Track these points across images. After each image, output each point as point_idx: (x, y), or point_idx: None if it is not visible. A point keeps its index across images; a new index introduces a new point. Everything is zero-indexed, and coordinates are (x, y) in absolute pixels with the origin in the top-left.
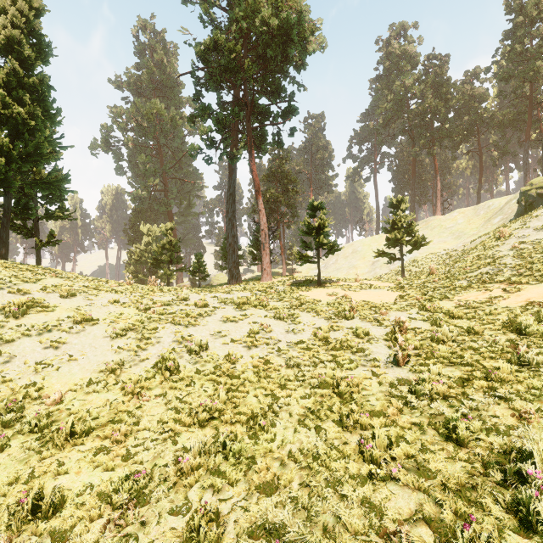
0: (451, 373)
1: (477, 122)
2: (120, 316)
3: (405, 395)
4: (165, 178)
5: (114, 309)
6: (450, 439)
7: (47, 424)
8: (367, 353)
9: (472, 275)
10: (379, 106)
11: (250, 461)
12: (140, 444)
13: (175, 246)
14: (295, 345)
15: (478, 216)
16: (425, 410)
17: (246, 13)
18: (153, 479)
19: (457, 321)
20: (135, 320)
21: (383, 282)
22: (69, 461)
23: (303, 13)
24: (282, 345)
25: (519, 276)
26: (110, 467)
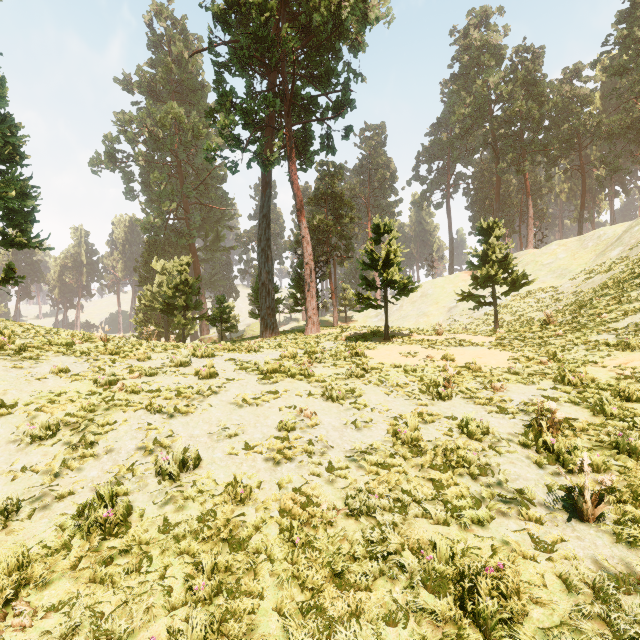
0: None
1: (579, 131)
2: (58, 397)
3: None
4: (187, 203)
5: (55, 383)
6: None
7: None
8: (502, 479)
9: (617, 326)
10: (455, 112)
11: None
12: None
13: (192, 287)
14: (360, 456)
15: (586, 249)
16: None
17: None
18: None
19: (638, 406)
20: (80, 405)
21: (477, 335)
22: None
23: None
24: (336, 456)
25: None
26: None
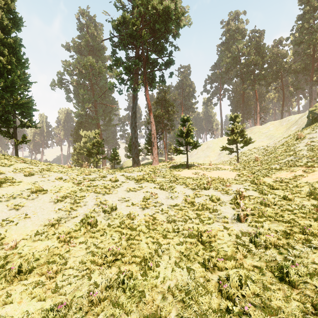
0: (277, 228)
1: (281, 70)
2: (62, 187)
3: (248, 244)
4: (95, 103)
5: (58, 183)
6: (283, 280)
7: (3, 265)
8: (219, 212)
9: (282, 161)
10: (223, 60)
11: (141, 295)
12: (66, 279)
13: (100, 144)
14: (173, 207)
15: (282, 126)
16: (262, 256)
17: (143, 2)
18: (72, 309)
19: (276, 191)
20: (71, 190)
21: (227, 165)
22: (14, 292)
23: (177, 2)
24: (164, 207)
25: (312, 162)
26: (42, 298)
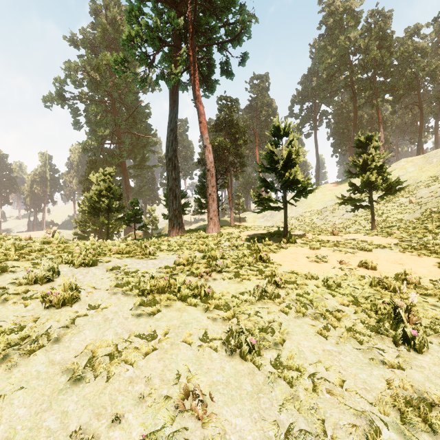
0: None
1: (420, 75)
2: None
3: None
4: (119, 132)
5: None
6: None
7: None
8: None
9: None
10: (323, 62)
11: None
12: None
13: (113, 193)
14: None
15: (432, 164)
16: None
17: None
18: None
19: None
20: None
21: (373, 235)
22: None
23: None
24: None
25: None
26: None
